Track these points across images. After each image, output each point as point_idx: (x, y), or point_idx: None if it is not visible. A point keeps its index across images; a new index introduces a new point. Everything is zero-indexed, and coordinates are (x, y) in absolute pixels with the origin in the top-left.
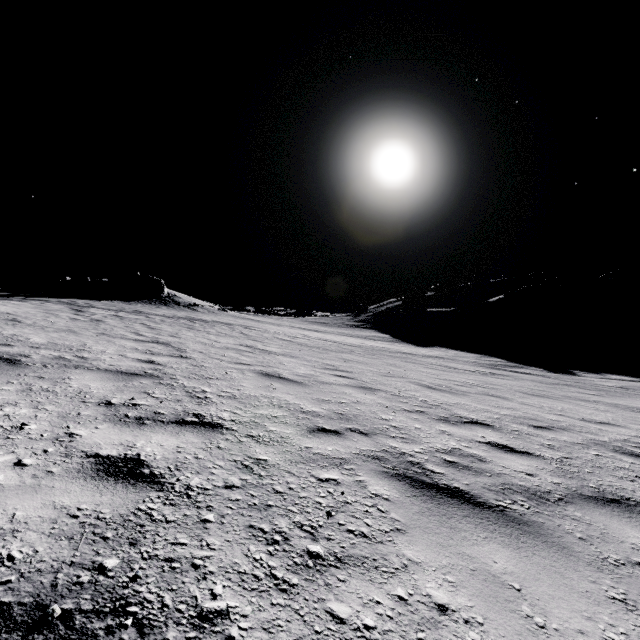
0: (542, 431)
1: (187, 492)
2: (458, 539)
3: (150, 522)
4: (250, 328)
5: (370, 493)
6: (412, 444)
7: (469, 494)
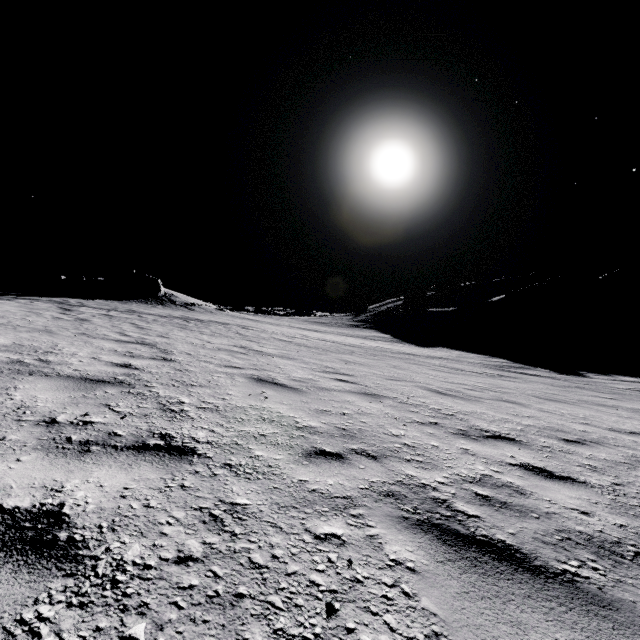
0: (575, 446)
1: (114, 575)
2: None
3: None
4: (247, 328)
5: (388, 559)
6: (432, 470)
7: (520, 552)
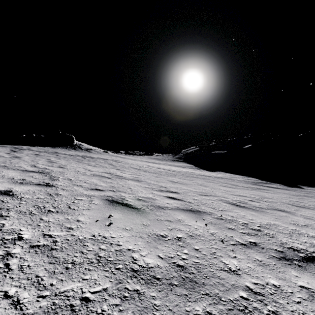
0: None
1: None
2: None
3: None
4: (117, 161)
5: None
6: None
7: None
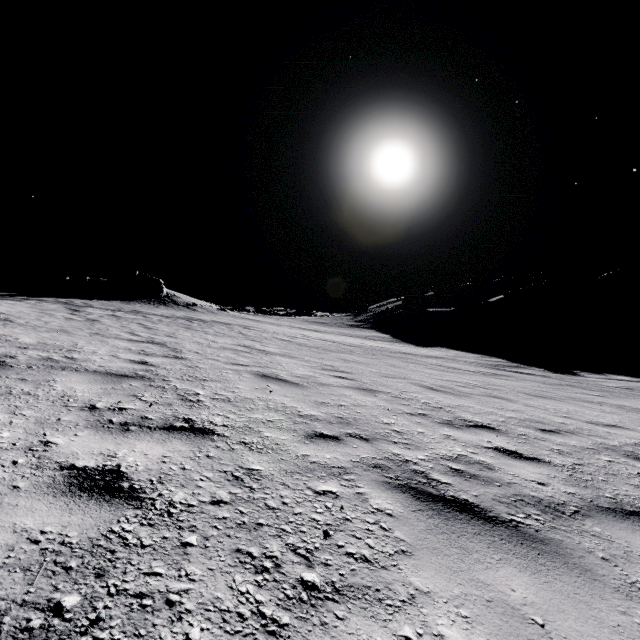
0: (550, 435)
1: (168, 509)
2: (470, 562)
3: (123, 547)
4: (249, 328)
5: (372, 508)
6: (415, 450)
7: (479, 507)
